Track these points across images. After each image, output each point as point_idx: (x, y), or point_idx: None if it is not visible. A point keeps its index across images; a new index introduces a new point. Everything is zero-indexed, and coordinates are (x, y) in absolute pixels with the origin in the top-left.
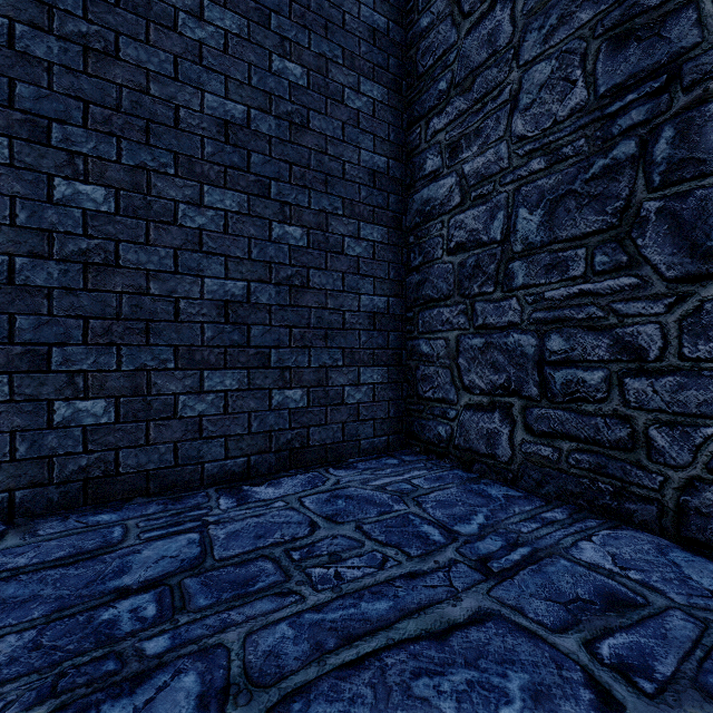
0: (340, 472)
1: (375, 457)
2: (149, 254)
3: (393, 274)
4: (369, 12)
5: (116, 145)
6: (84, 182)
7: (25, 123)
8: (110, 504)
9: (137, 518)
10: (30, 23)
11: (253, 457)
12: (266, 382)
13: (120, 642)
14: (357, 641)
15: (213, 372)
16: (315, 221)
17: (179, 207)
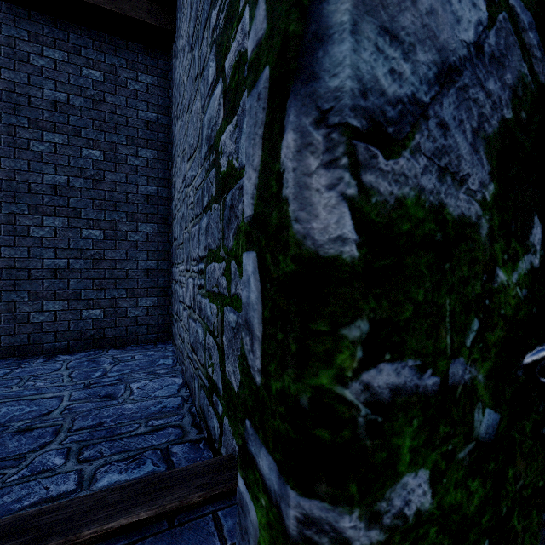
0: (112, 351)
1: (146, 344)
2: (16, 251)
3: (162, 248)
4: (144, 113)
5: None
6: None
7: None
8: None
9: None
10: None
11: (71, 342)
12: (79, 306)
13: None
14: (7, 399)
15: (49, 302)
16: (109, 226)
17: (31, 228)
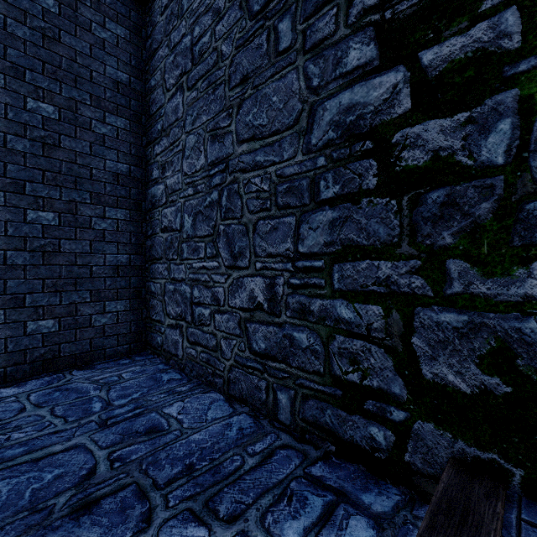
0: (79, 373)
1: (117, 359)
2: None
3: (135, 240)
4: (113, 71)
5: None
6: None
7: None
8: None
9: None
10: None
11: (9, 368)
12: (22, 317)
13: None
14: None
15: None
16: (66, 207)
17: None
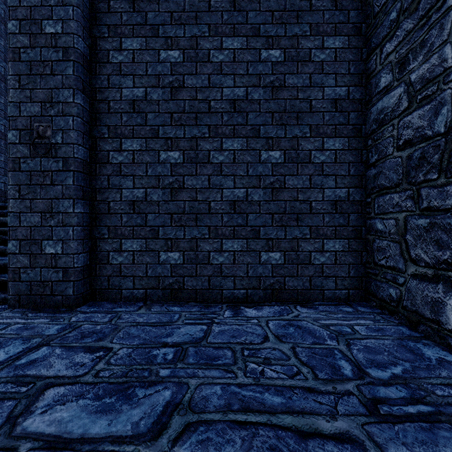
0: (303, 310)
1: (336, 304)
2: (197, 180)
3: (353, 171)
4: None
5: (183, 129)
6: (171, 151)
7: (150, 130)
8: (180, 302)
9: (187, 312)
10: (152, 86)
11: (249, 290)
12: (257, 247)
13: (154, 365)
14: (250, 412)
15: (227, 240)
16: (289, 144)
17: (211, 153)
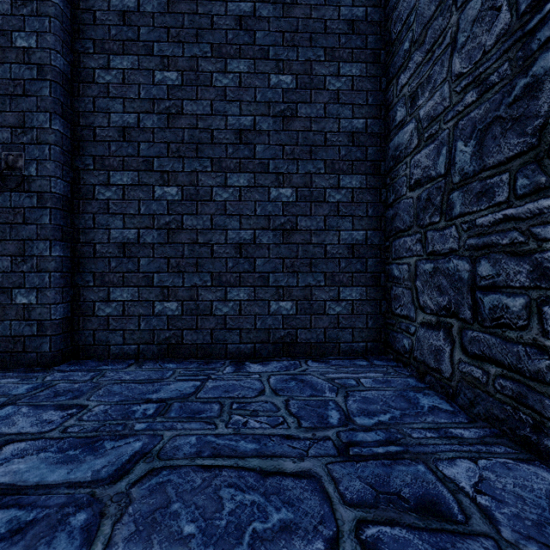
0: (313, 364)
1: (352, 358)
2: (198, 220)
3: (371, 212)
4: (348, 10)
5: (182, 162)
6: (167, 186)
7: (144, 162)
8: (178, 359)
9: (183, 369)
10: (146, 112)
11: (257, 344)
12: (266, 296)
13: (130, 420)
14: (219, 457)
15: (232, 288)
16: (302, 181)
17: (214, 190)
